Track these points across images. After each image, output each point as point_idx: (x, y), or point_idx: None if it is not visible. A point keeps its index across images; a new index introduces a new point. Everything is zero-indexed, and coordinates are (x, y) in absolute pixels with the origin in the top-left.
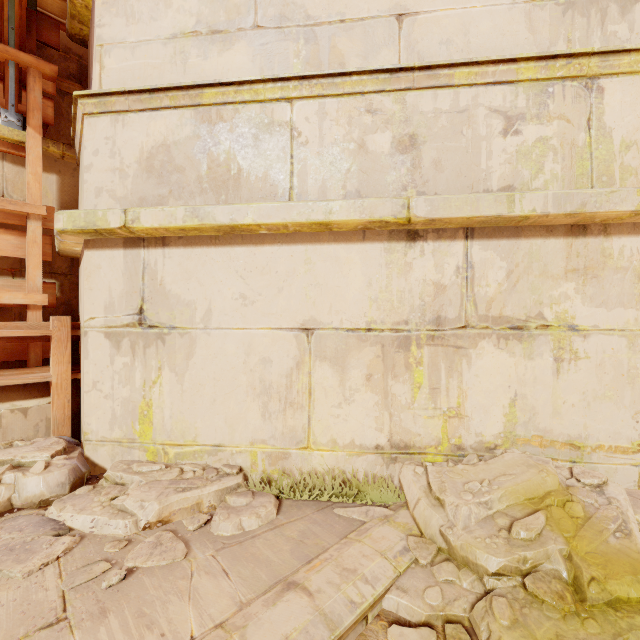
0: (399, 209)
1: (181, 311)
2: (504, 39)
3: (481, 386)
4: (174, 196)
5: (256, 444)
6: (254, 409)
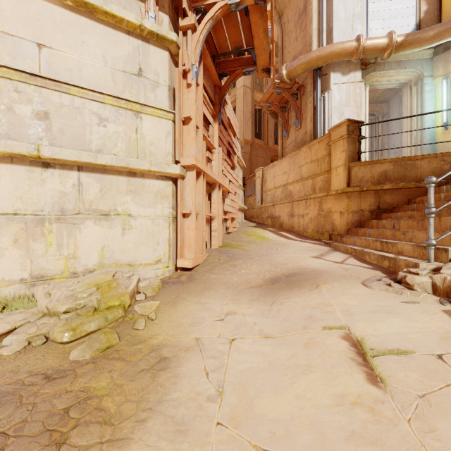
0: (32, 150)
1: None
2: (101, 81)
3: (87, 242)
4: None
5: None
6: None
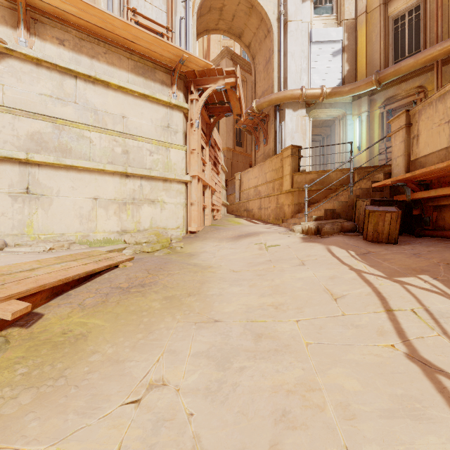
0: (124, 169)
1: (47, 190)
2: (150, 132)
3: (144, 215)
4: (44, 151)
5: (78, 233)
6: (77, 222)
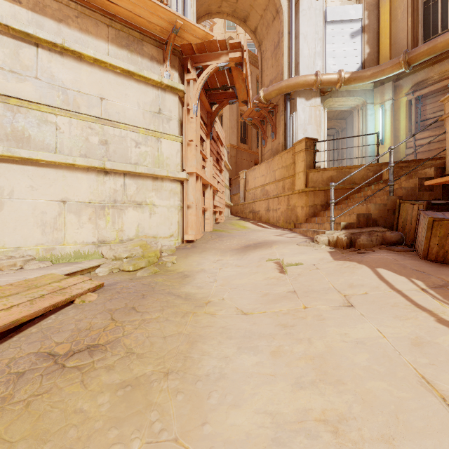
0: (101, 164)
1: None
2: (136, 118)
3: (129, 221)
4: None
5: (39, 245)
6: (38, 232)
